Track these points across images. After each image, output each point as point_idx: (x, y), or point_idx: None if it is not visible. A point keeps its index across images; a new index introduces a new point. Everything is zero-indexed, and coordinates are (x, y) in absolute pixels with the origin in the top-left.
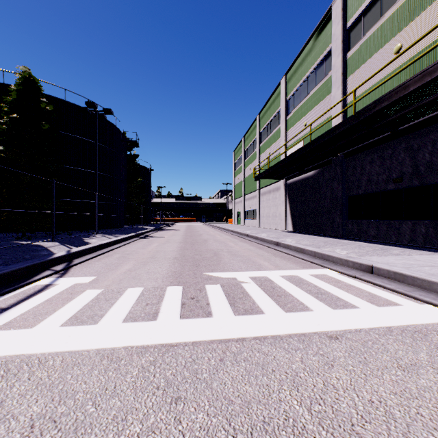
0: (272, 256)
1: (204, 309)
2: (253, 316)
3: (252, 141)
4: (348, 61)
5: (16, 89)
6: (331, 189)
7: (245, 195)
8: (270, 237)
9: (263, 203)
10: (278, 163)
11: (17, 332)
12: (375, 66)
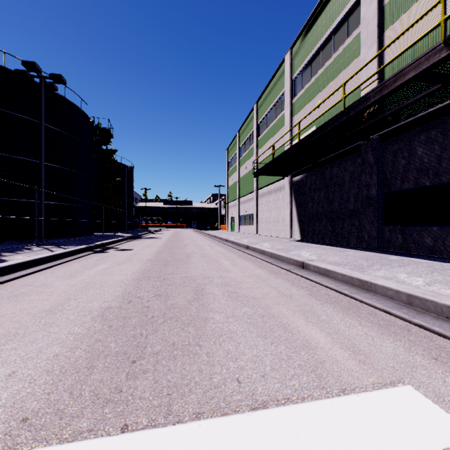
0: (311, 298)
1: None
2: None
3: (248, 135)
4: (386, 8)
5: None
6: (358, 184)
7: (240, 197)
8: (277, 249)
9: (261, 206)
10: (288, 150)
11: None
12: (435, 1)
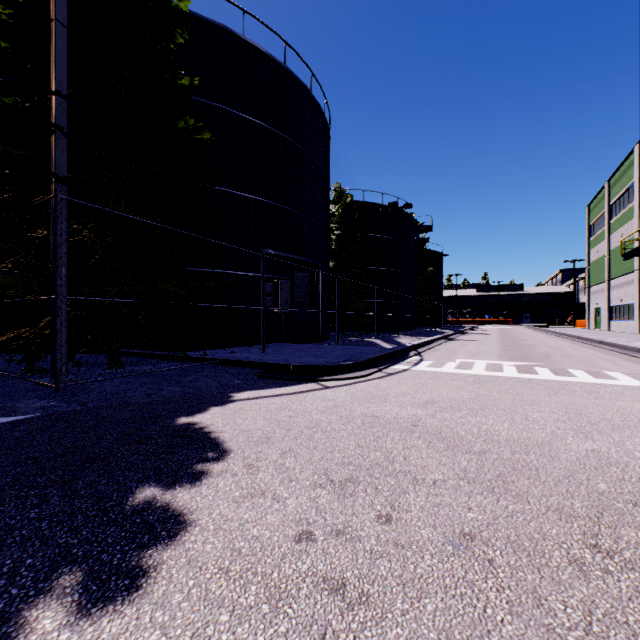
0: (621, 360)
1: (533, 373)
2: (568, 377)
3: (624, 188)
4: None
5: (339, 210)
6: None
7: (610, 279)
8: None
9: None
10: None
11: (437, 368)
12: None
